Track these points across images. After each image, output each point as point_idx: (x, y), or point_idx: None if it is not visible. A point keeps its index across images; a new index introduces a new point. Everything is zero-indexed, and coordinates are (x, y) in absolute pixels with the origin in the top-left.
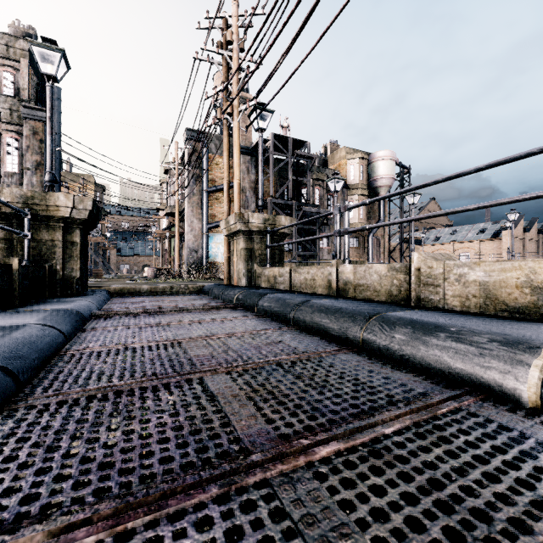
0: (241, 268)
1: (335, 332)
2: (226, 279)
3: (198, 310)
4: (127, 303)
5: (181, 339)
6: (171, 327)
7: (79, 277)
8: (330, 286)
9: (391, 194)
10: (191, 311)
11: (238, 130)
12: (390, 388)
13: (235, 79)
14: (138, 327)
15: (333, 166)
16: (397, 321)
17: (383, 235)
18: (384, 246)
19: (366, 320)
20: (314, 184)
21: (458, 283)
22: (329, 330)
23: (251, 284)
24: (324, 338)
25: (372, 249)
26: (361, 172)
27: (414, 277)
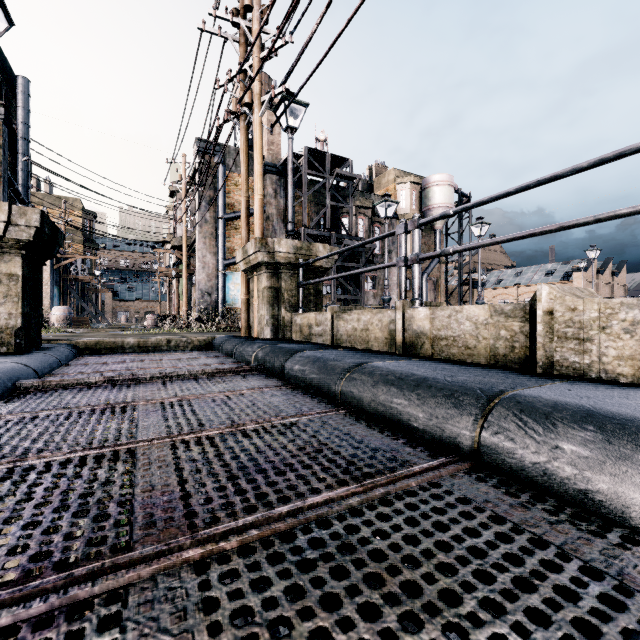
0: (263, 314)
1: (420, 423)
2: (243, 329)
3: (196, 375)
4: (96, 364)
5: (136, 442)
6: (137, 410)
7: (21, 327)
8: (392, 339)
9: (492, 197)
10: (183, 378)
11: (260, 127)
12: (639, 630)
13: (256, 58)
14: (79, 410)
15: (380, 192)
16: (554, 412)
17: (440, 276)
18: (441, 289)
19: (482, 405)
20: (357, 212)
21: (630, 336)
22: (408, 419)
23: (277, 336)
24: (399, 432)
25: (427, 293)
26: (413, 200)
27: (542, 325)
